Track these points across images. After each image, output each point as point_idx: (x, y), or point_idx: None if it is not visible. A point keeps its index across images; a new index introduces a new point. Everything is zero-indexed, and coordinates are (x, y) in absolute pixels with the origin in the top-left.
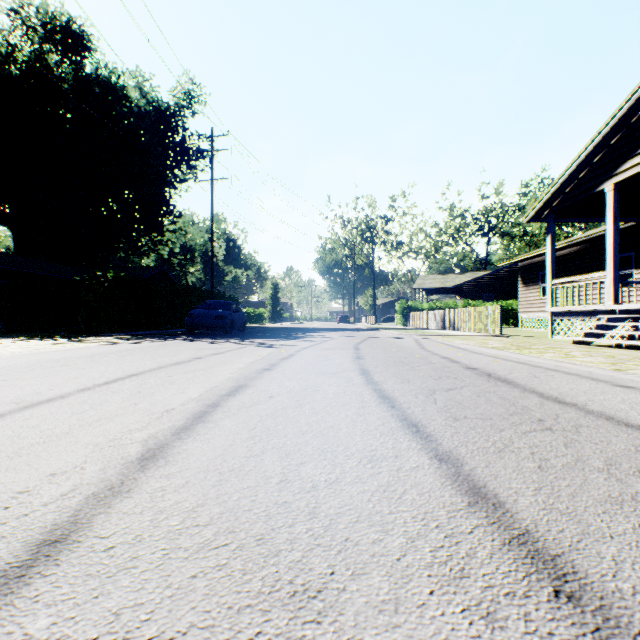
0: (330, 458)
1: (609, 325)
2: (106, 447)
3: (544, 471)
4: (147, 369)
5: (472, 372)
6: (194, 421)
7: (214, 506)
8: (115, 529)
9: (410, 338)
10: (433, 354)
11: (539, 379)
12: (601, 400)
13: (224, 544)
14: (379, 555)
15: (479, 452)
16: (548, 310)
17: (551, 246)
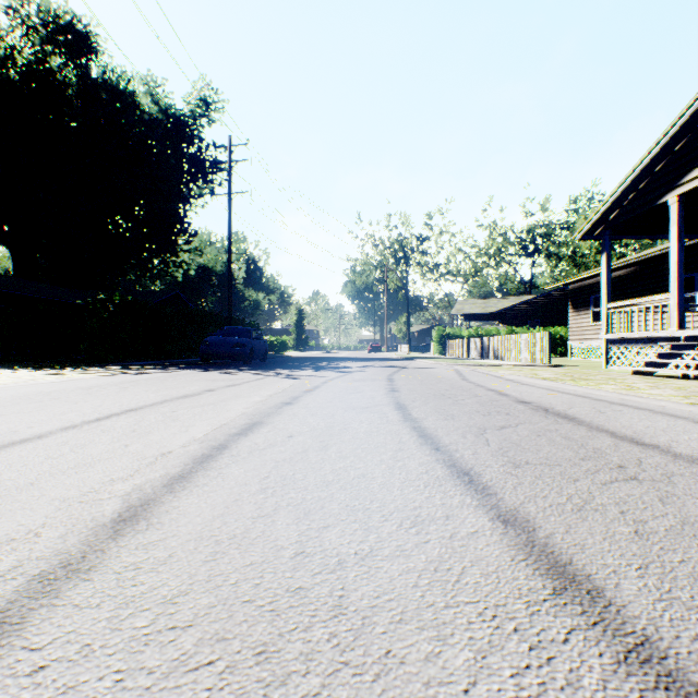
0: (362, 519)
1: (673, 353)
2: (75, 503)
3: (644, 539)
4: (149, 403)
5: (526, 407)
6: (193, 468)
7: (202, 595)
8: (55, 634)
9: (449, 368)
10: (477, 386)
11: (606, 415)
12: (687, 441)
13: (208, 662)
14: (437, 683)
15: (553, 511)
16: (603, 337)
17: (606, 266)
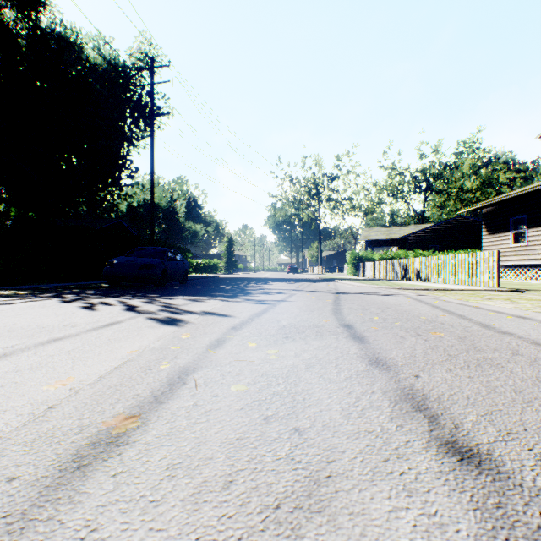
0: None
1: None
2: None
3: None
4: None
5: None
6: None
7: None
8: None
9: (397, 294)
10: None
11: None
12: None
13: None
14: None
15: None
16: None
17: None
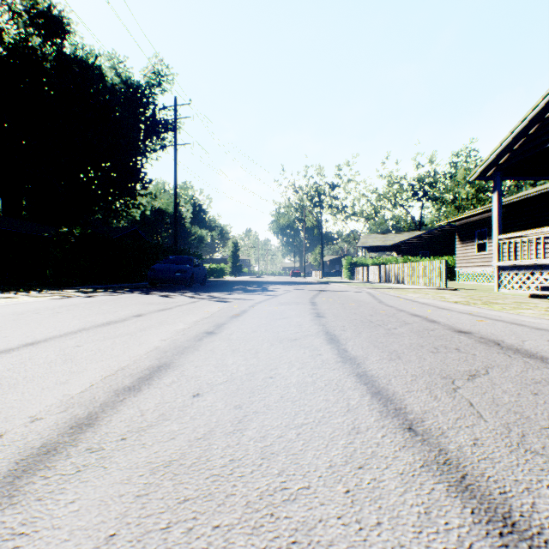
0: None
1: None
2: None
3: None
4: (61, 333)
5: (470, 338)
6: None
7: None
8: None
9: (362, 291)
10: (398, 310)
11: None
12: None
13: None
14: None
15: None
16: (495, 264)
17: (498, 202)
